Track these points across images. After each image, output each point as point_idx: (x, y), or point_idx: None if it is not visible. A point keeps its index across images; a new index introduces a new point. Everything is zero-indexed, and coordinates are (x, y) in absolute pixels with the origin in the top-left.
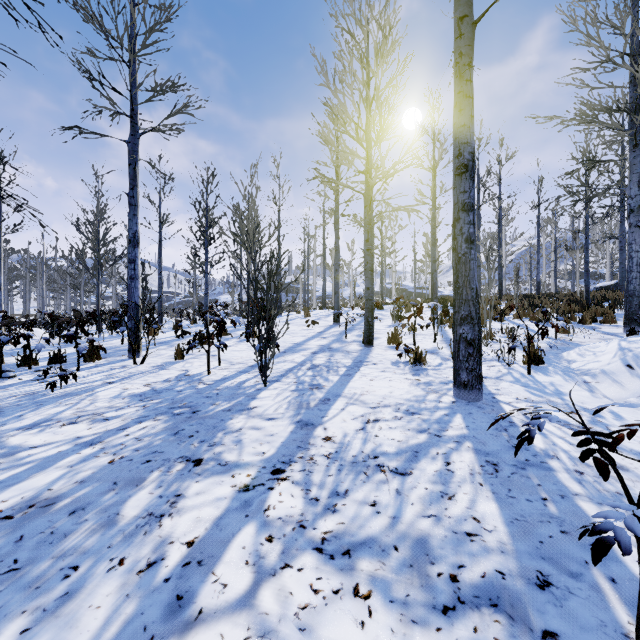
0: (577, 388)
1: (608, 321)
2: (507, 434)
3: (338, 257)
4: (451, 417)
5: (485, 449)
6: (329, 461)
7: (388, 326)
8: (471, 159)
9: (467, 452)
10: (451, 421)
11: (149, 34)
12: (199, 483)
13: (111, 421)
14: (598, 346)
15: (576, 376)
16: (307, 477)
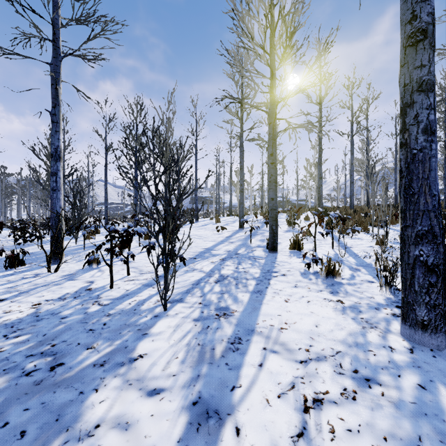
0: None
1: None
2: None
3: (243, 174)
4: (435, 395)
5: None
6: None
7: (285, 231)
8: (431, 22)
9: None
10: (443, 409)
11: None
12: None
13: None
14: None
15: None
16: None
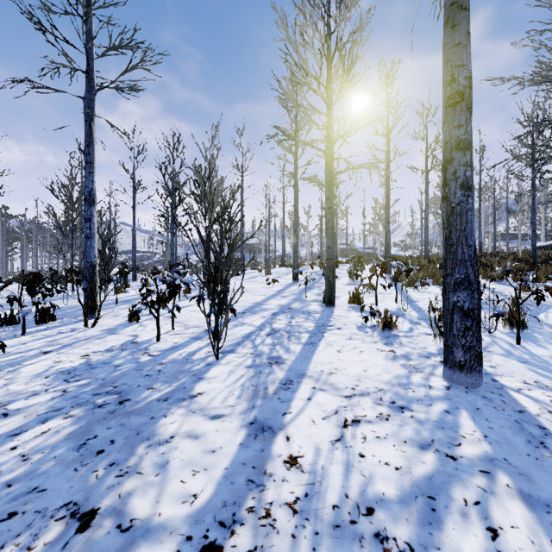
0: None
1: None
2: (551, 454)
3: (297, 218)
4: (455, 416)
5: (537, 493)
6: (296, 521)
7: (345, 284)
8: (468, 85)
9: (512, 500)
10: (458, 425)
11: None
12: None
13: (9, 418)
14: None
15: None
16: None
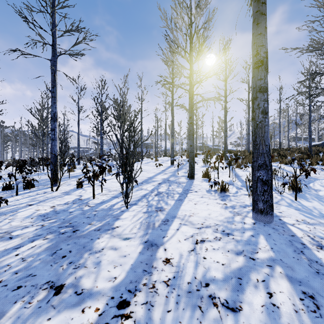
0: None
1: None
2: (305, 257)
3: (173, 128)
4: (257, 238)
5: (295, 276)
6: (168, 290)
7: (201, 166)
8: (265, 56)
9: (282, 279)
10: (258, 242)
11: None
12: (50, 321)
13: (13, 239)
14: None
15: None
16: (148, 313)
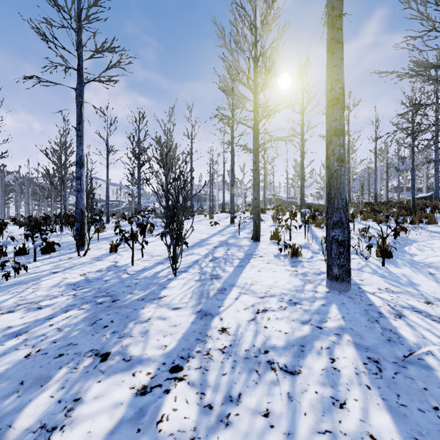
0: (425, 279)
1: (431, 222)
2: (379, 326)
3: (233, 176)
4: (328, 307)
5: (364, 343)
6: (224, 356)
7: (270, 226)
8: (341, 93)
9: (348, 346)
10: (328, 312)
11: (90, 7)
12: (100, 383)
13: (43, 310)
14: (434, 243)
15: (421, 268)
16: (202, 376)
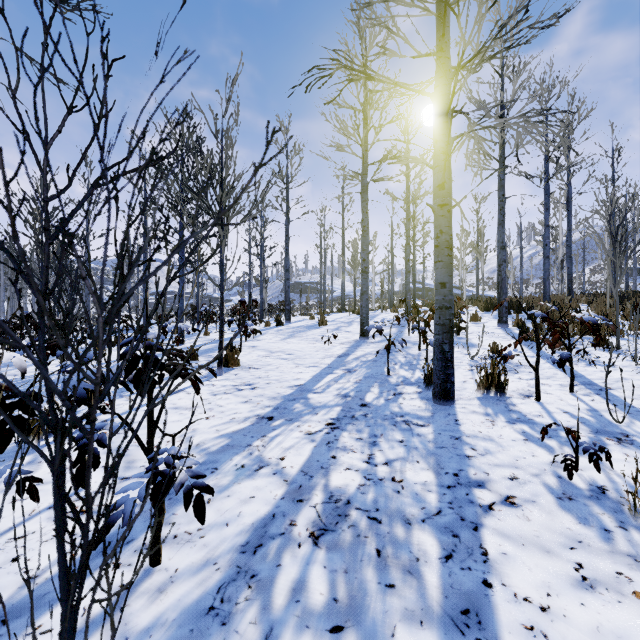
0: None
1: None
2: None
3: (367, 241)
4: None
5: None
6: None
7: None
8: None
9: None
10: None
11: None
12: None
13: None
14: None
15: None
16: None
